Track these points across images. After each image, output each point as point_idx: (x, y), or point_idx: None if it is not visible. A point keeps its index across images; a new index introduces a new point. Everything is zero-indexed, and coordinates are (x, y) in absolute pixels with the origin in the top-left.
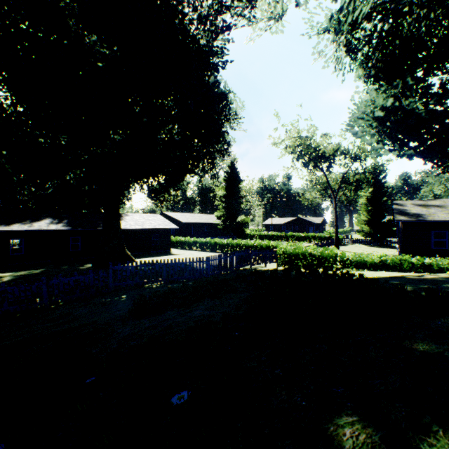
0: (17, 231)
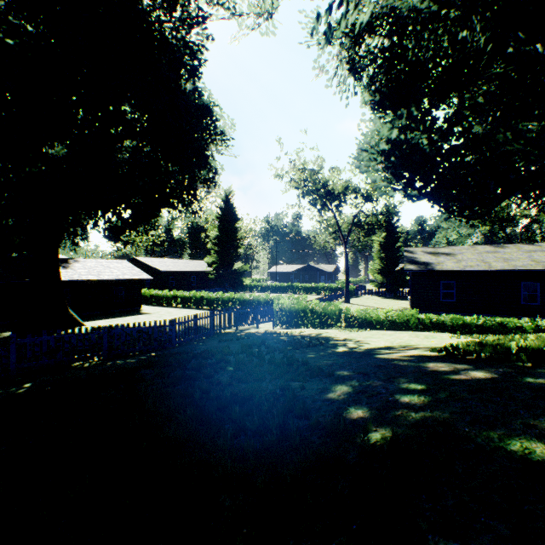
0: None
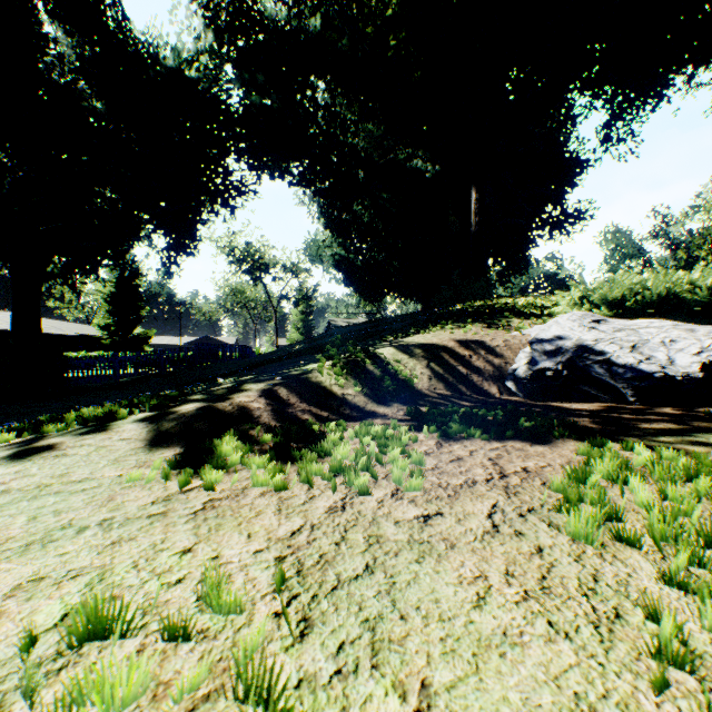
0: None
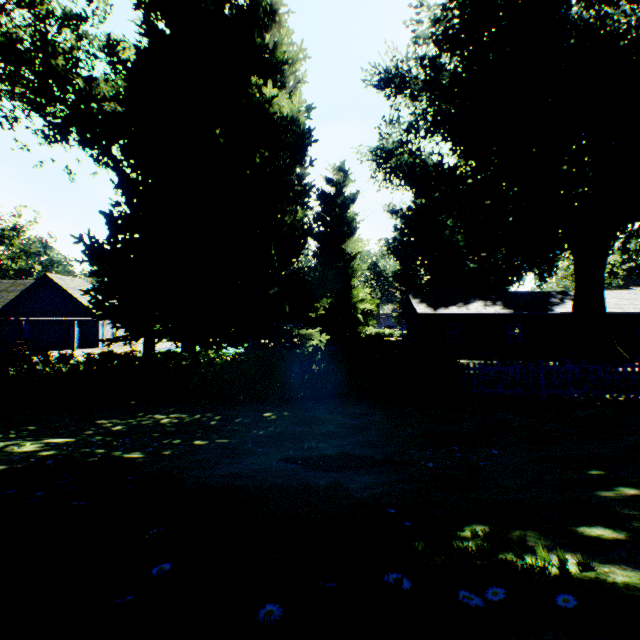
0: (453, 315)
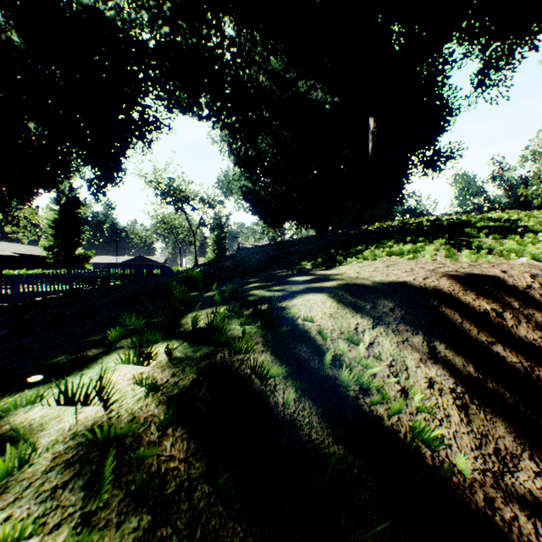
0: None
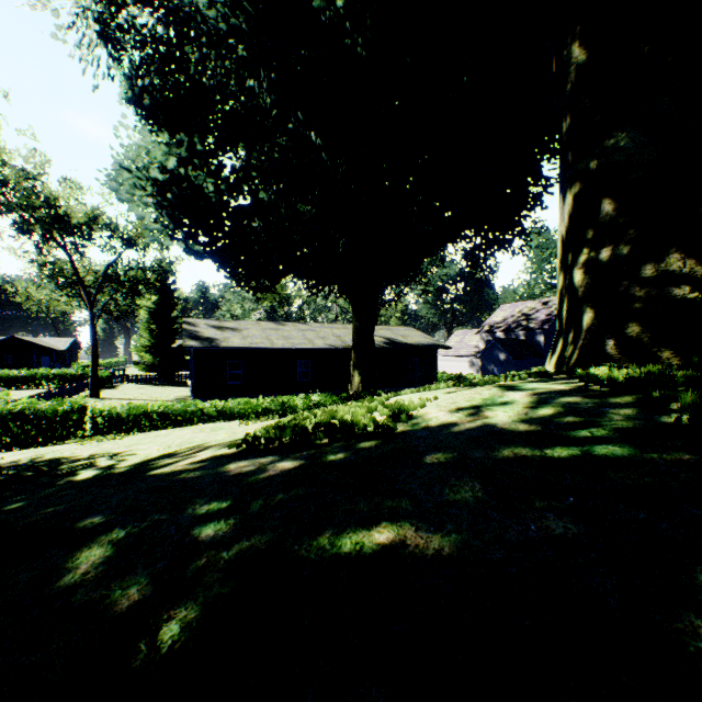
0: None
